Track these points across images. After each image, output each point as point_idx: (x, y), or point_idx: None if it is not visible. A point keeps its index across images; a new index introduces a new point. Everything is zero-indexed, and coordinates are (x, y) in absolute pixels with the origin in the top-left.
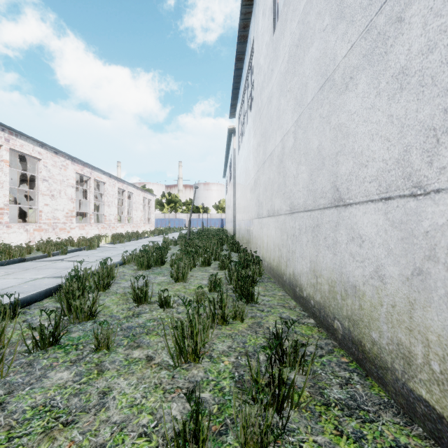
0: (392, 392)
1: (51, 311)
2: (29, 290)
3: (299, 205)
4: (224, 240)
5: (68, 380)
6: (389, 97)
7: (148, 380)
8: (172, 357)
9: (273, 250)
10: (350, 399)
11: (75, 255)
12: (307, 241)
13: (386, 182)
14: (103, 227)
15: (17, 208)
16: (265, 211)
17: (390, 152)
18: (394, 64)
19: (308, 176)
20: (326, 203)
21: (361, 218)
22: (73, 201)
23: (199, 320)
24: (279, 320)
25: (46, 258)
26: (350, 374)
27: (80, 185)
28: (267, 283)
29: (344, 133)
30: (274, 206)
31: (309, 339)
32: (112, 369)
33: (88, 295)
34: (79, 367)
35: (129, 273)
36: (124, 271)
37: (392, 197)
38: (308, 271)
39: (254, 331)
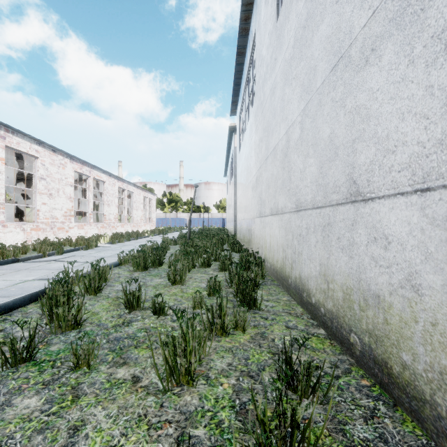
0: (432, 431)
1: (24, 322)
2: (16, 293)
3: (307, 202)
4: (225, 240)
5: (36, 409)
6: (428, 64)
7: (130, 410)
8: (161, 380)
9: (276, 251)
10: (379, 440)
11: (71, 256)
12: (316, 242)
13: (423, 169)
14: (103, 226)
15: (17, 208)
16: (268, 209)
17: (429, 132)
18: (435, 20)
19: (317, 169)
20: (340, 198)
21: (387, 214)
22: (72, 200)
23: (193, 336)
24: (285, 331)
25: (41, 258)
26: (374, 403)
27: (79, 184)
28: (270, 286)
29: (363, 116)
30: (277, 203)
31: (320, 355)
32: (90, 395)
33: (72, 301)
34: (51, 391)
35: (125, 274)
36: (120, 272)
37: (432, 188)
38: (317, 275)
39: (257, 344)
